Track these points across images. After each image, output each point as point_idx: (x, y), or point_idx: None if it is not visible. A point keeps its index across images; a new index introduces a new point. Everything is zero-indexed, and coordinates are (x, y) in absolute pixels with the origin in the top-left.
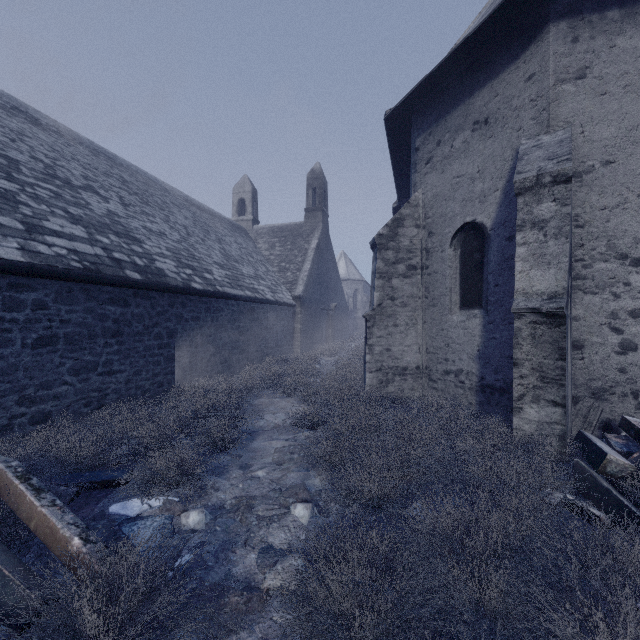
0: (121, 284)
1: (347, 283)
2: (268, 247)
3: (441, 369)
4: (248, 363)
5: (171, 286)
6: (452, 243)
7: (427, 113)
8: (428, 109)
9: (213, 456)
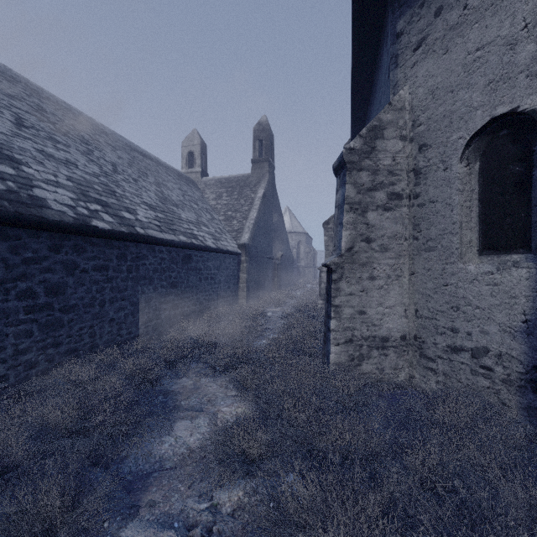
0: None
1: (291, 235)
2: (215, 197)
3: (443, 343)
4: (182, 320)
5: (49, 221)
6: (463, 155)
7: None
8: None
9: None
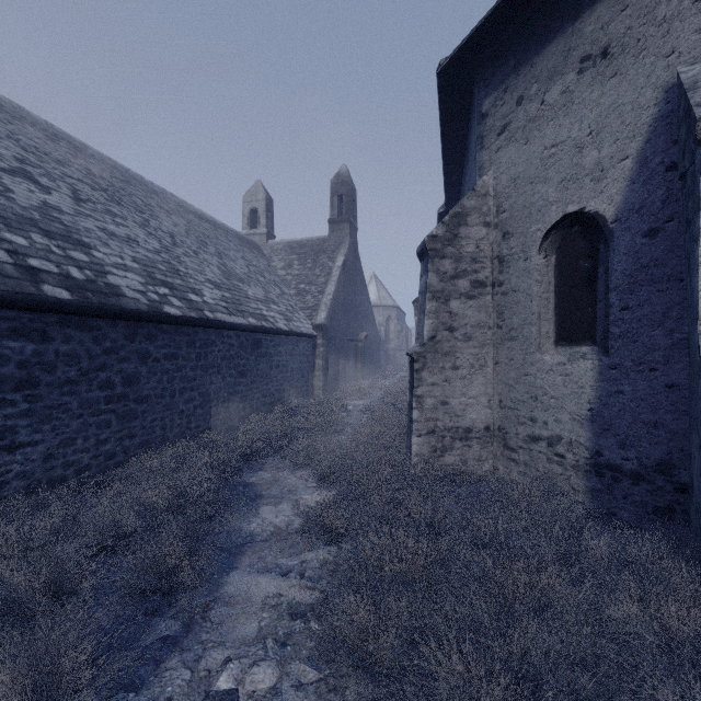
0: (30, 306)
1: (378, 310)
2: (284, 265)
3: (524, 433)
4: (252, 413)
5: (127, 310)
6: (542, 247)
7: (501, 61)
8: (502, 54)
9: (143, 626)
